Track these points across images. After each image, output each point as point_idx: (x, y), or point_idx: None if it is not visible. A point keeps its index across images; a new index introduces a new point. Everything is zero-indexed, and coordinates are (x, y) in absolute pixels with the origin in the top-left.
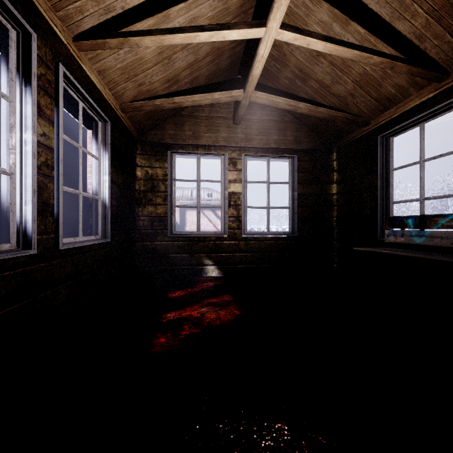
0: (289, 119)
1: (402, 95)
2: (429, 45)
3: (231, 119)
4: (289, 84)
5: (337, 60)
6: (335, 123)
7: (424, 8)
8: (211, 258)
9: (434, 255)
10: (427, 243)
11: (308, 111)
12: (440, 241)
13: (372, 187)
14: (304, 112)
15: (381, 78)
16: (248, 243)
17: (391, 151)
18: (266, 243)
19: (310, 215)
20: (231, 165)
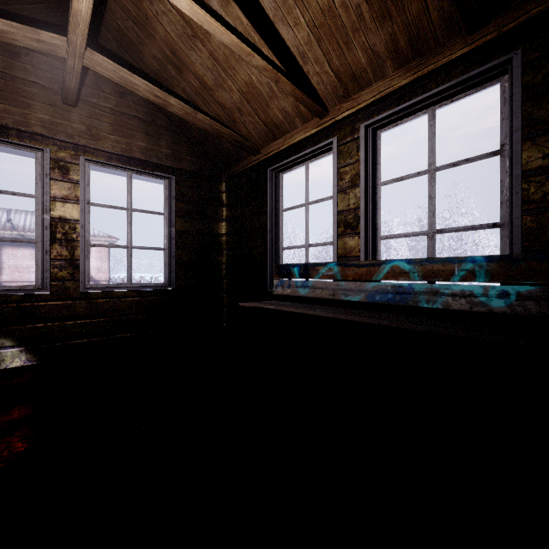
0: (164, 124)
1: (289, 124)
2: (311, 70)
3: (58, 93)
4: (159, 69)
5: (219, 53)
6: (224, 144)
7: (306, 18)
8: (11, 334)
9: (316, 309)
10: (310, 295)
11: (184, 113)
12: (321, 292)
13: (262, 229)
14: (179, 113)
15: (268, 96)
16: (93, 302)
17: (281, 189)
18: (126, 302)
19: (193, 260)
20: (56, 171)
